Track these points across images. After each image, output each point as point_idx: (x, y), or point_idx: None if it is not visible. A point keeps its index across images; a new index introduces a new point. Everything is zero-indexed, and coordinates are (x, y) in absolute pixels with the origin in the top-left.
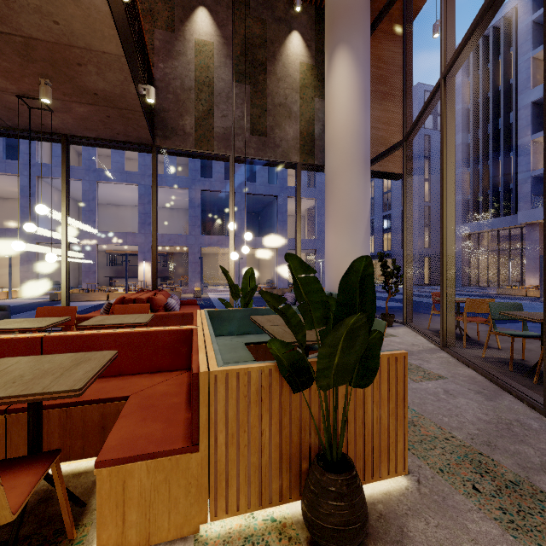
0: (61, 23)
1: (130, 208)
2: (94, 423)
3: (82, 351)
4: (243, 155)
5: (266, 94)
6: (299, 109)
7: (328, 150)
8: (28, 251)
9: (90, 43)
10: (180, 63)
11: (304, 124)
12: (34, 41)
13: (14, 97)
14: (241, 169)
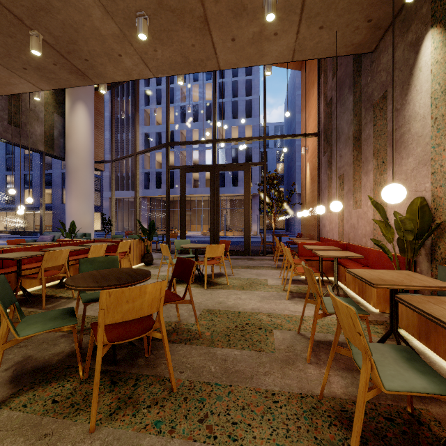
0: None
1: None
2: None
3: None
4: (2, 137)
5: (21, 99)
6: (44, 117)
7: (72, 154)
8: None
9: None
10: None
11: (47, 127)
12: None
13: None
14: None
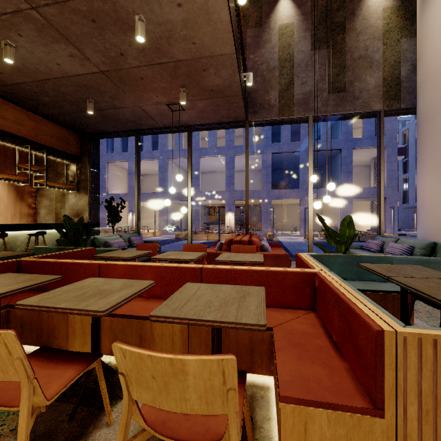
0: (197, 42)
1: (219, 173)
2: (244, 344)
3: (227, 282)
4: (321, 114)
5: (344, 51)
6: (381, 56)
7: (424, 88)
8: (163, 206)
9: (213, 51)
10: (266, 50)
11: (387, 69)
12: (180, 62)
13: (165, 106)
14: (306, 130)
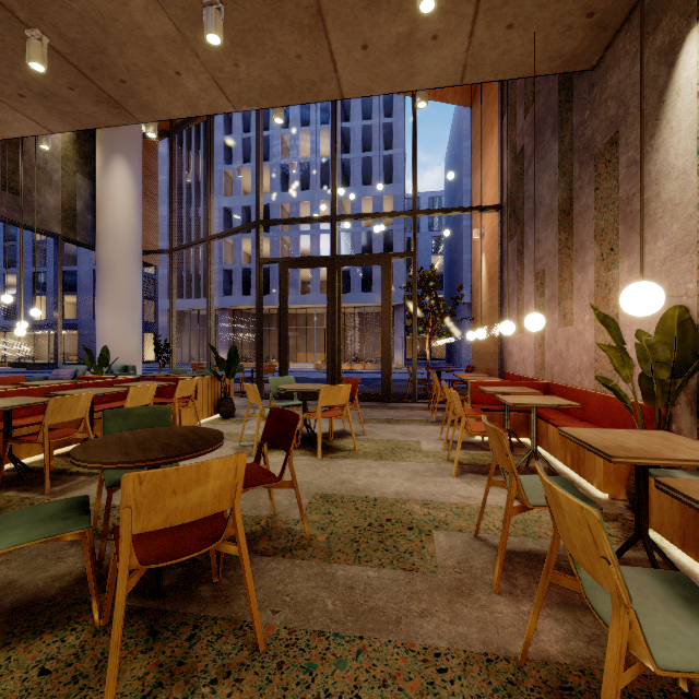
0: None
1: None
2: None
3: None
4: None
5: (23, 150)
6: (60, 179)
7: (106, 239)
8: None
9: None
10: None
11: (66, 196)
12: None
13: None
14: None
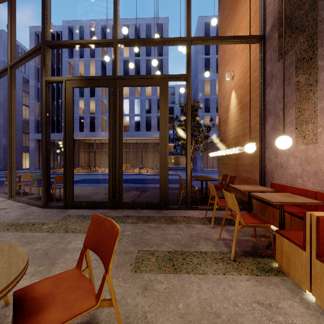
0: None
1: None
2: None
3: None
4: None
5: None
6: None
7: None
8: None
9: None
10: None
11: None
12: None
13: None
14: None
